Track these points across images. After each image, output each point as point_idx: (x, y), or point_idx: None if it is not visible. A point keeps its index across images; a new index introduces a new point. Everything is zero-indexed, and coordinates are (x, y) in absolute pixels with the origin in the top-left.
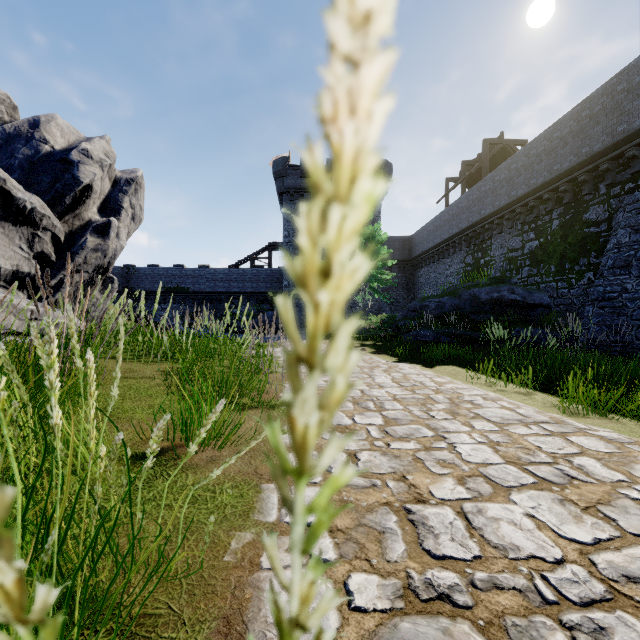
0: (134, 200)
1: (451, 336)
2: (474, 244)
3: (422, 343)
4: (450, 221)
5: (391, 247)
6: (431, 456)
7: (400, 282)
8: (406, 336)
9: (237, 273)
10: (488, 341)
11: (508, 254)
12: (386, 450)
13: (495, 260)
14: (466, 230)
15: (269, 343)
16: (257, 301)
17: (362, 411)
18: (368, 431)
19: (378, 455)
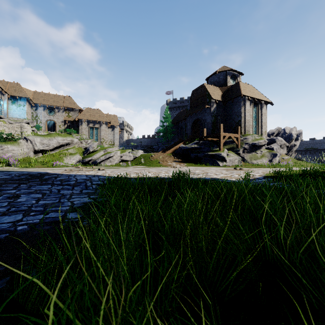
0: (300, 137)
1: None
2: None
3: None
4: None
5: None
6: None
7: None
8: None
9: None
10: None
11: None
12: None
13: None
14: None
15: None
16: None
17: None
18: None
19: None
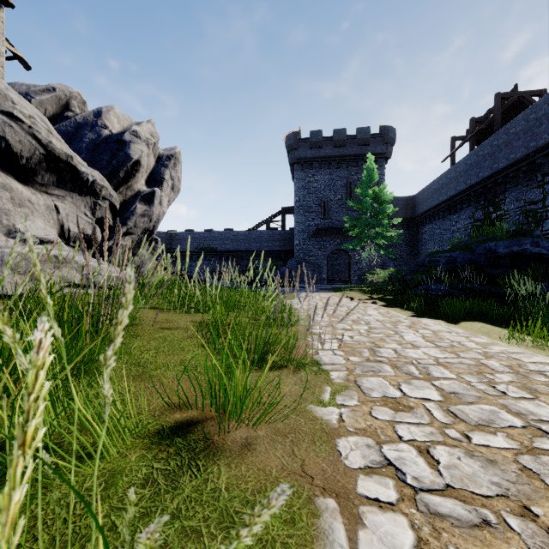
0: (173, 173)
1: (465, 290)
2: (484, 199)
3: (434, 297)
4: (457, 178)
5: (394, 207)
6: (546, 466)
7: (403, 239)
8: (415, 290)
9: (255, 234)
10: (508, 296)
11: (525, 207)
12: (469, 447)
13: (509, 214)
14: (475, 186)
15: (284, 295)
16: (272, 258)
17: (407, 378)
18: (428, 410)
19: (462, 455)
